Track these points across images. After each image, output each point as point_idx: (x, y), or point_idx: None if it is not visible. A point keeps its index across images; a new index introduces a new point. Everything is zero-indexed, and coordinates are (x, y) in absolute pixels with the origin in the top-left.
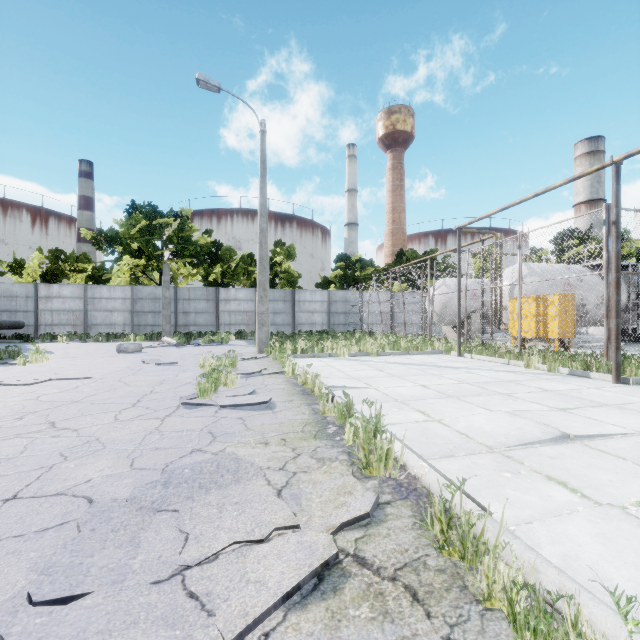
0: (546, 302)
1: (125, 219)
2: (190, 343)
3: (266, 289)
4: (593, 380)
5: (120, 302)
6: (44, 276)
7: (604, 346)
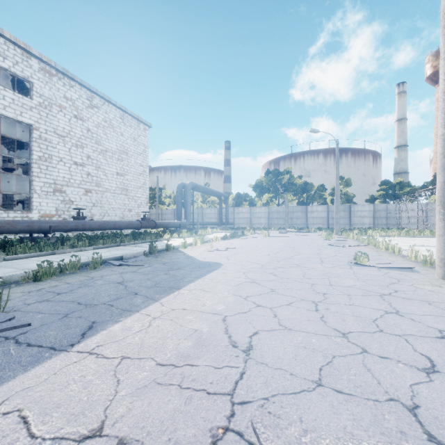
0: None
1: (266, 178)
2: (299, 231)
3: (338, 208)
4: None
5: (263, 214)
6: (236, 204)
7: None
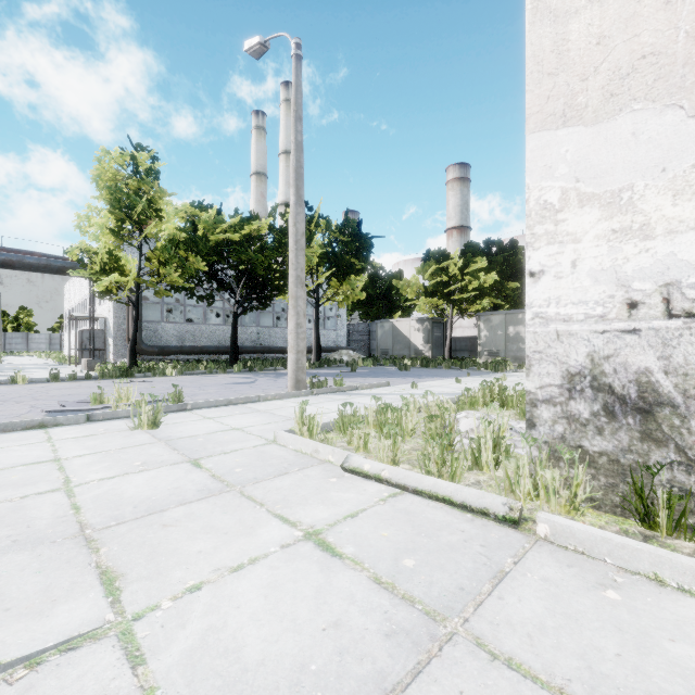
0: None
1: None
2: None
3: (1, 338)
4: None
5: None
6: None
7: None
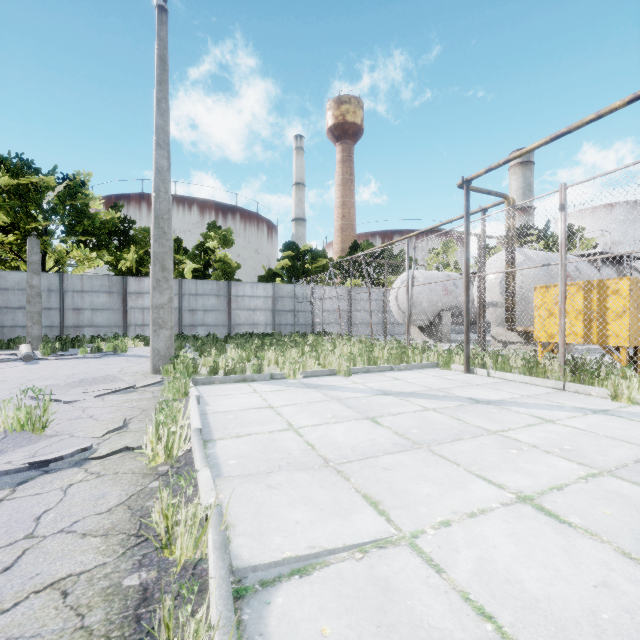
0: (604, 291)
1: None
2: (65, 353)
3: (167, 267)
4: None
5: None
6: None
7: None
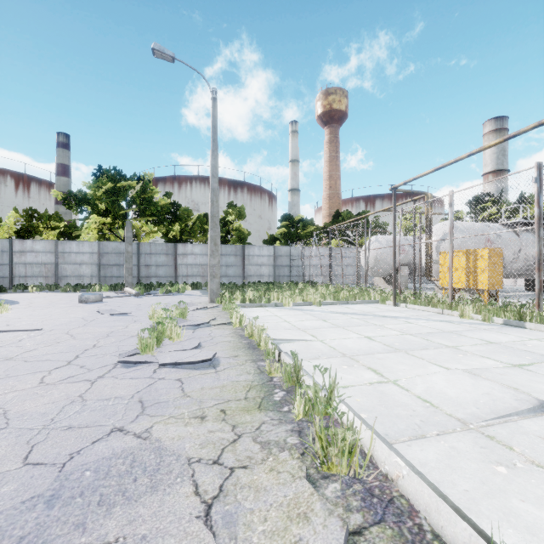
0: (476, 256)
1: (92, 182)
2: (149, 293)
3: (217, 244)
4: (529, 330)
5: (88, 256)
6: (18, 232)
7: (536, 297)
